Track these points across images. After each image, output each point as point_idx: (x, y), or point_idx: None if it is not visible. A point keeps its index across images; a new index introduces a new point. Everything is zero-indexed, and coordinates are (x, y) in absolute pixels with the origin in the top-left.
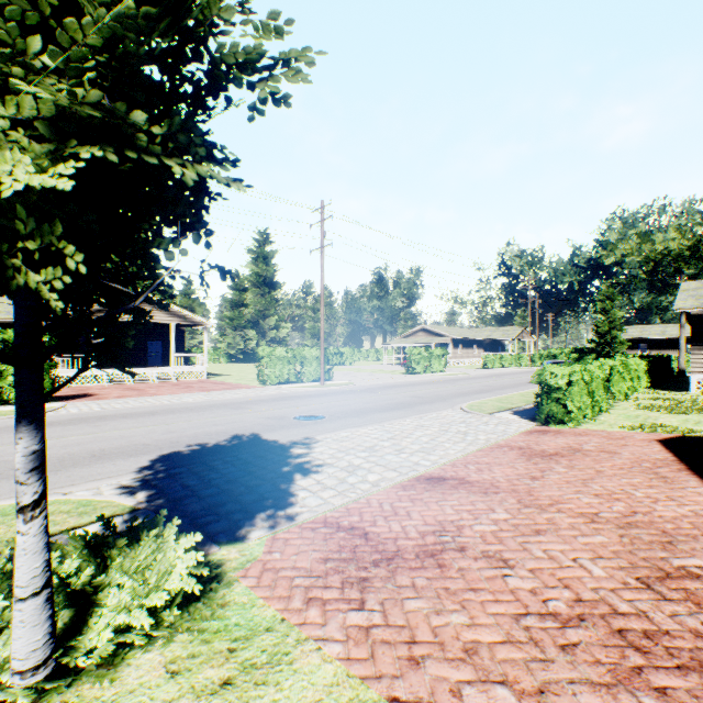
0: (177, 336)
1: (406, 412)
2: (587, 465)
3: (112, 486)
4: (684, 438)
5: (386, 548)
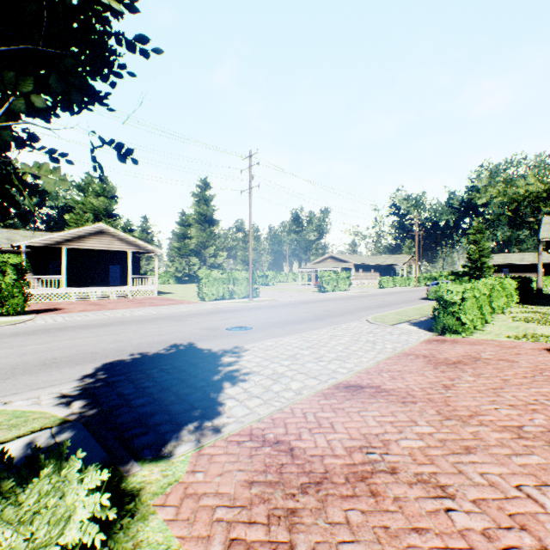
0: (133, 262)
1: (321, 323)
2: (491, 373)
3: (52, 394)
4: None
5: (313, 469)
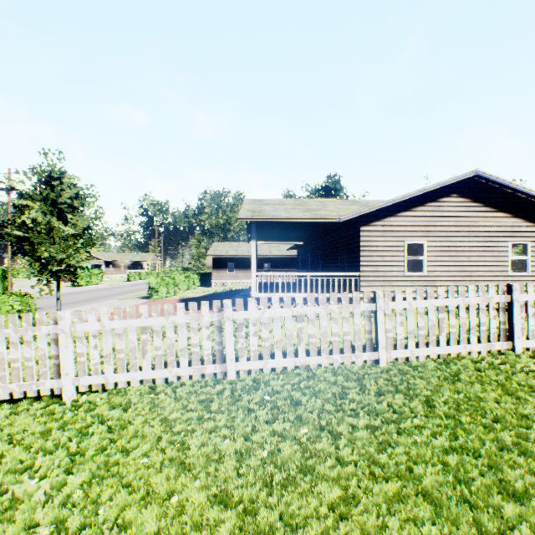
0: None
1: (91, 302)
2: None
3: None
4: (187, 298)
5: None
